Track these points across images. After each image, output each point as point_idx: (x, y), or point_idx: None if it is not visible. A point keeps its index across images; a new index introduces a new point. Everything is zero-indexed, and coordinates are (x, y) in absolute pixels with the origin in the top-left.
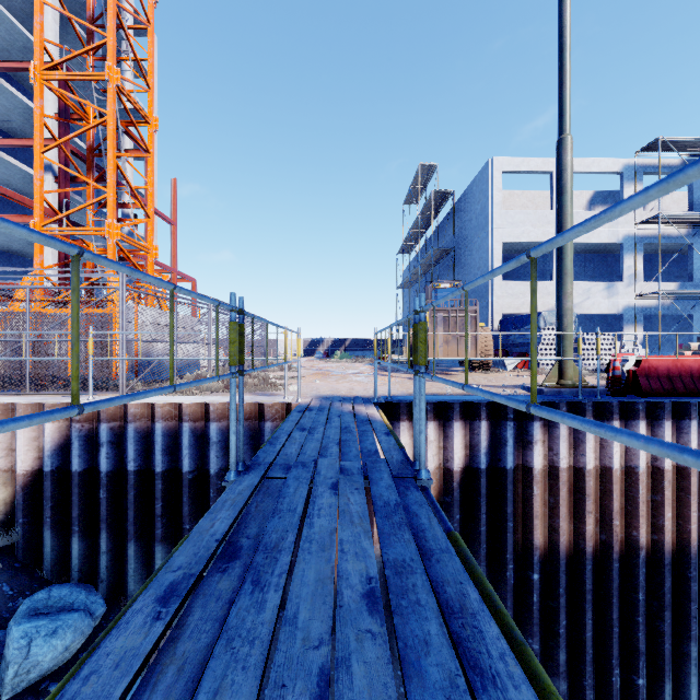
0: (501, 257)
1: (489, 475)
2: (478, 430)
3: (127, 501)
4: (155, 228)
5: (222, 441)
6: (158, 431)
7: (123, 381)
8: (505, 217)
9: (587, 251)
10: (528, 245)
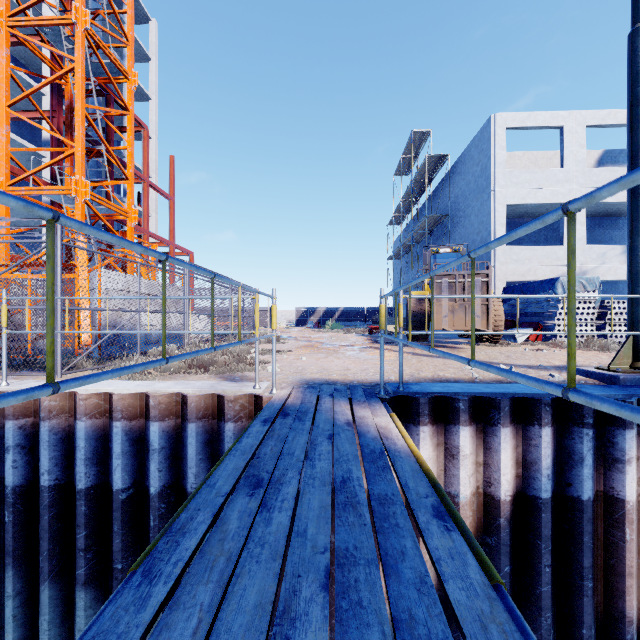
0: (504, 220)
1: (553, 506)
2: (537, 440)
3: (40, 527)
4: (156, 204)
5: (167, 447)
6: (79, 432)
7: (56, 359)
8: (509, 176)
9: (597, 213)
10: (532, 208)
